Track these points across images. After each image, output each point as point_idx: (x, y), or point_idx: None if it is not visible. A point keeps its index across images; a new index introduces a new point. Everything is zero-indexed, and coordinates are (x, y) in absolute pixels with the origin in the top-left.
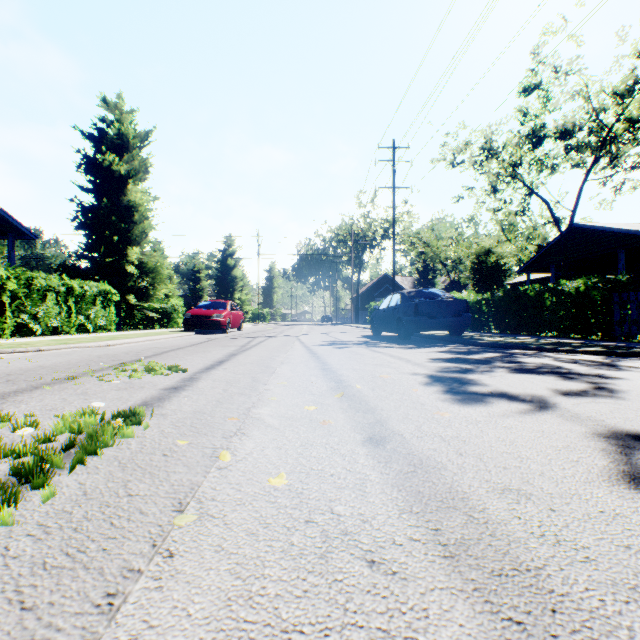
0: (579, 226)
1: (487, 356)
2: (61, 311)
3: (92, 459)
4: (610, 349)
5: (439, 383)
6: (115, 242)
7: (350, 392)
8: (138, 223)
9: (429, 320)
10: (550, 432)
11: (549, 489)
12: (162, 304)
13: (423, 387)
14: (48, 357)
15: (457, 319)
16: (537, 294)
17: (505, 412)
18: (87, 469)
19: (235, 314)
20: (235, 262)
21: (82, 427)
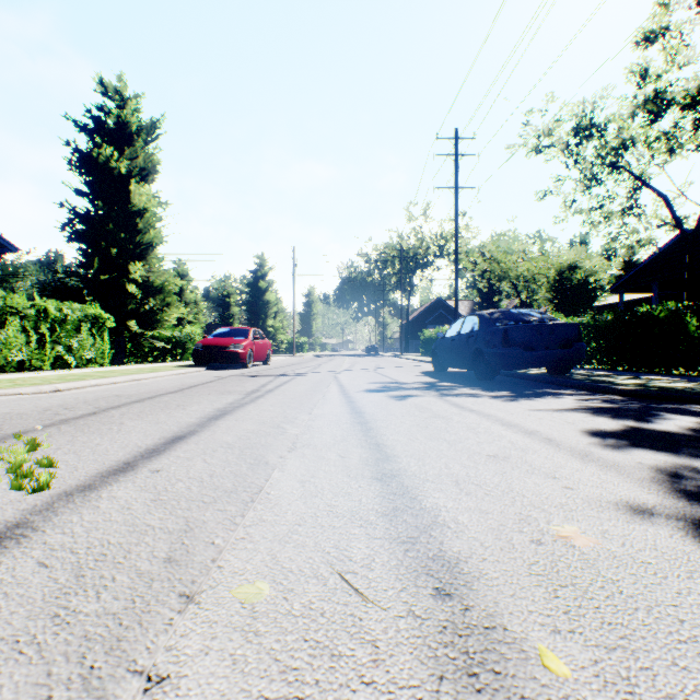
0: None
1: (687, 425)
2: (29, 340)
3: None
4: None
5: None
6: (113, 256)
7: None
8: (143, 233)
9: (525, 353)
10: None
11: None
12: (175, 332)
13: None
14: None
15: (566, 351)
16: (673, 316)
17: None
18: None
19: (259, 344)
20: (268, 285)
21: None
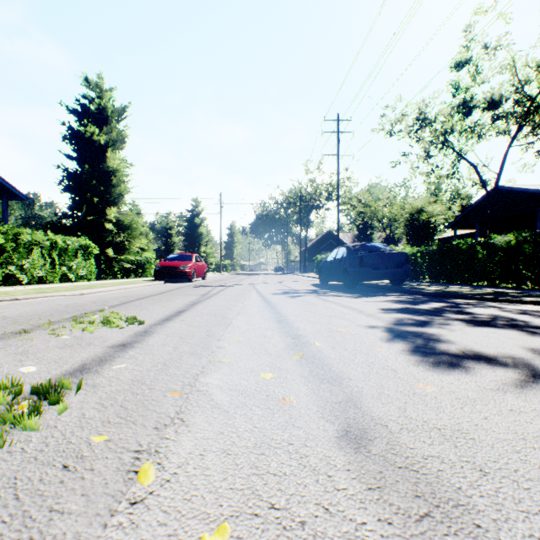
0: (501, 188)
1: (434, 306)
2: (46, 263)
3: None
4: None
5: (401, 339)
6: (95, 203)
7: (309, 351)
8: (116, 186)
9: (373, 271)
10: None
11: None
12: (137, 256)
13: (386, 345)
14: (19, 306)
15: (398, 270)
16: (469, 247)
17: (497, 384)
18: None
19: (199, 265)
20: (201, 221)
21: None
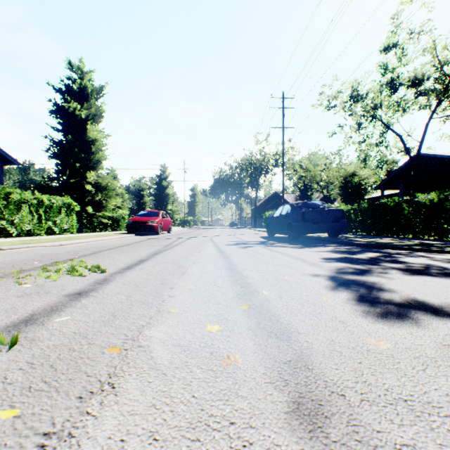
0: (422, 155)
1: (370, 256)
2: (33, 218)
3: None
4: None
5: (345, 288)
6: (77, 167)
7: (257, 301)
8: (95, 154)
9: (313, 225)
10: None
11: None
12: (113, 213)
13: (331, 294)
14: (0, 256)
15: (335, 224)
16: (396, 205)
17: None
18: None
19: (165, 220)
20: (168, 183)
21: None
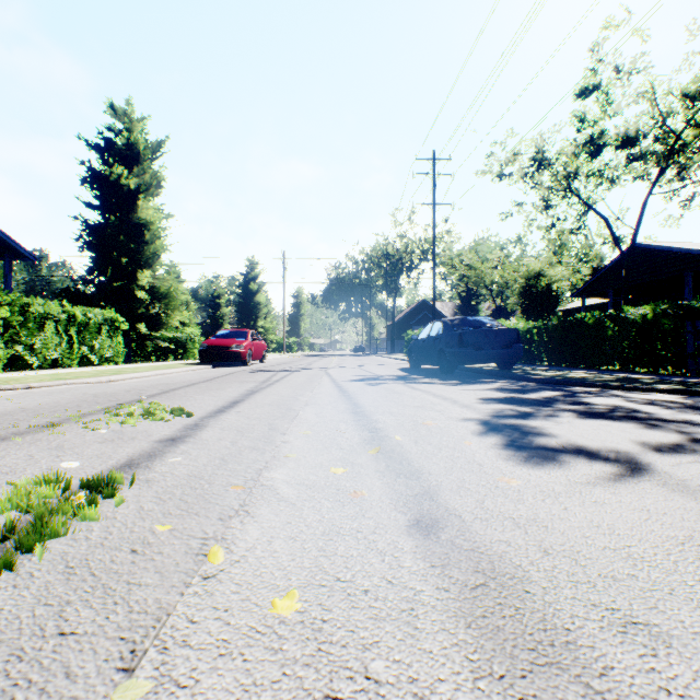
0: (641, 246)
1: (546, 395)
2: (61, 341)
3: (30, 559)
4: (689, 387)
5: (496, 433)
6: (124, 264)
7: (388, 446)
8: (149, 243)
9: (475, 352)
10: (659, 512)
11: (694, 624)
12: (176, 333)
13: (477, 439)
14: (36, 396)
15: (507, 351)
16: (597, 322)
17: (589, 478)
18: (16, 579)
19: (257, 344)
20: (258, 287)
21: (32, 504)
